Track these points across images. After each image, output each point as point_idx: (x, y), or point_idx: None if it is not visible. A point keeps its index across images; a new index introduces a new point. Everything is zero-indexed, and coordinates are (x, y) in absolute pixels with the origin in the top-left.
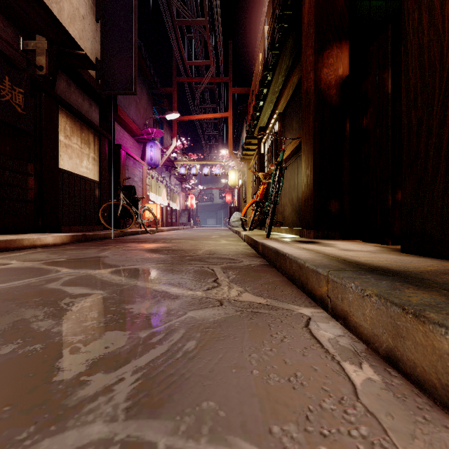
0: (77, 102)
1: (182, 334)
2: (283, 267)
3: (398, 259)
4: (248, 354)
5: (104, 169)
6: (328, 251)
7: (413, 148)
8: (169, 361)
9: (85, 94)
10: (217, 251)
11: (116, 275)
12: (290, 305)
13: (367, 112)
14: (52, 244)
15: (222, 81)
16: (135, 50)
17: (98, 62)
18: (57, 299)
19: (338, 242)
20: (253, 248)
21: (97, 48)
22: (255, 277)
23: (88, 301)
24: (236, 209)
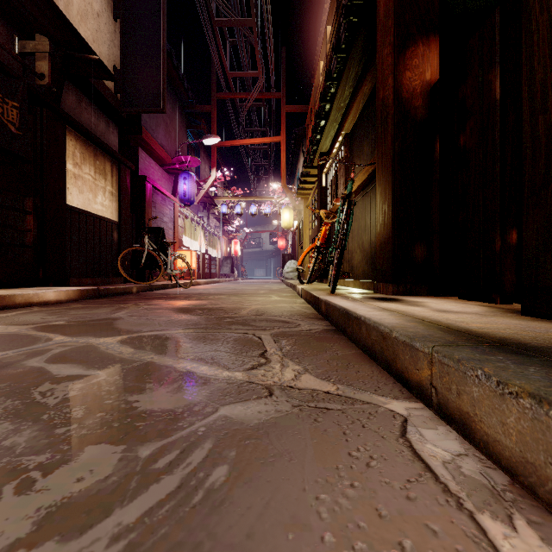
0: (90, 122)
1: (206, 451)
2: (356, 335)
3: (526, 326)
4: (315, 495)
5: (125, 206)
6: (419, 313)
7: (541, 169)
8: (178, 512)
9: (100, 111)
10: (267, 311)
11: (127, 345)
12: (372, 396)
13: (466, 127)
14: (54, 301)
15: (274, 97)
16: (164, 56)
17: (117, 72)
18: (31, 384)
19: (427, 299)
20: (313, 306)
21: (116, 53)
22: (317, 349)
23: (75, 388)
24: (290, 257)
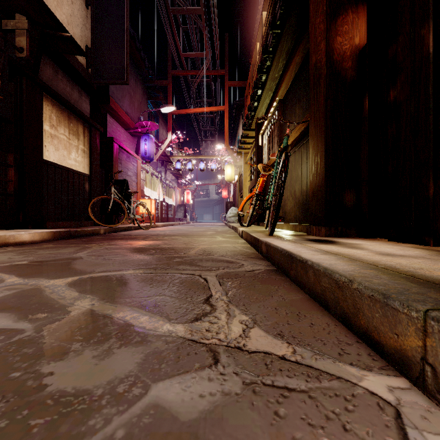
0: (65, 91)
1: None
2: (301, 278)
3: None
4: None
5: (95, 162)
6: (365, 257)
7: None
8: None
9: (74, 83)
10: (213, 250)
11: (73, 289)
12: (338, 364)
13: (397, 82)
14: (29, 242)
15: (218, 73)
16: (127, 37)
17: (88, 50)
18: None
19: (359, 241)
20: (253, 246)
21: (88, 35)
22: (263, 293)
23: None
24: (232, 204)
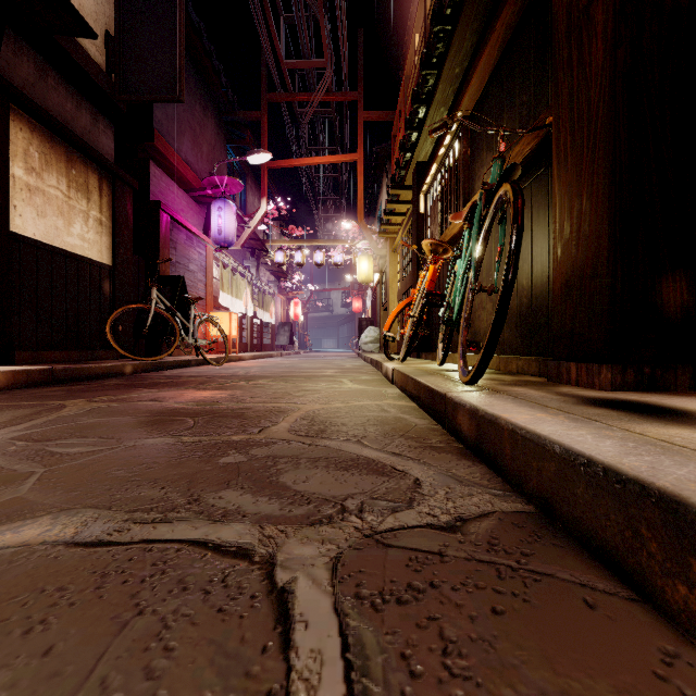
0: (63, 110)
1: None
2: None
3: None
4: None
5: (124, 243)
6: None
7: None
8: None
9: (82, 97)
10: (331, 420)
11: None
12: None
13: None
14: None
15: (347, 99)
16: (181, 16)
17: (110, 40)
18: None
19: None
20: (426, 408)
21: (110, 14)
22: None
23: None
24: (369, 322)
